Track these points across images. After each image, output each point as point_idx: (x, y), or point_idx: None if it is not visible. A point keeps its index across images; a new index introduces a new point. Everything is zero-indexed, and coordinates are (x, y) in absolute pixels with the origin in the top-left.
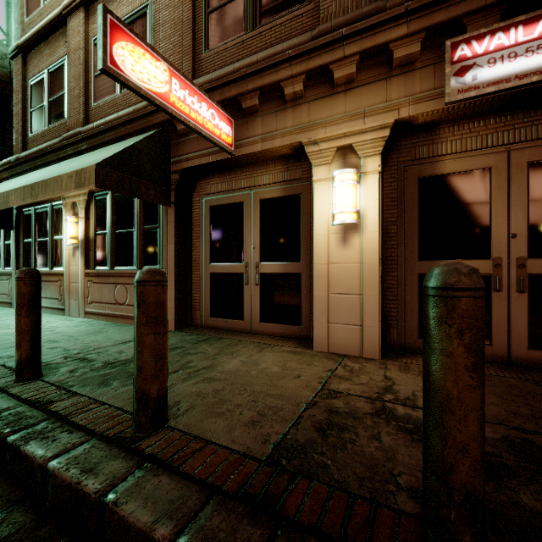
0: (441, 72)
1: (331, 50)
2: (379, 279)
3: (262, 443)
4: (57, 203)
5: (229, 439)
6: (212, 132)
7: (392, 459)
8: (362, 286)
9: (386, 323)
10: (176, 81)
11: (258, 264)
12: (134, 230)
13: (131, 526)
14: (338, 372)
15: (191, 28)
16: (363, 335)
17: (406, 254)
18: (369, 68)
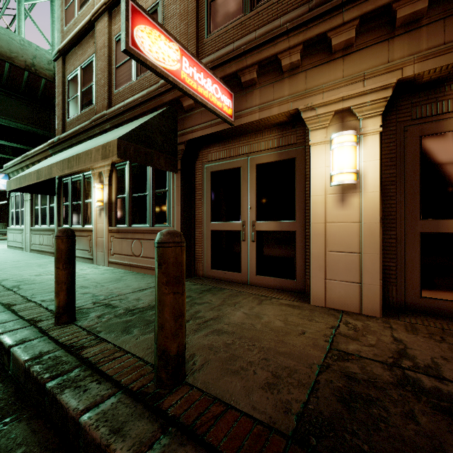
0: (452, 25)
1: (329, 18)
2: (380, 238)
3: (283, 412)
4: (87, 173)
5: (248, 405)
6: (216, 105)
7: (441, 450)
8: (361, 245)
9: (384, 281)
10: (186, 60)
11: (254, 223)
12: (147, 194)
13: None
14: (341, 329)
15: (195, 17)
16: (363, 293)
17: (406, 213)
18: (369, 31)
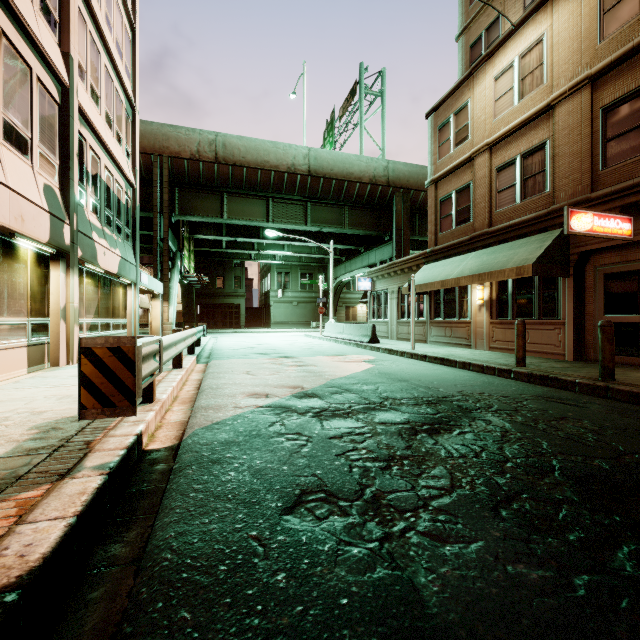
0: None
1: None
2: None
3: None
4: None
5: None
6: (617, 234)
7: None
8: None
9: None
10: (596, 218)
11: None
12: (533, 293)
13: (622, 390)
14: None
15: (589, 156)
16: None
17: None
18: None
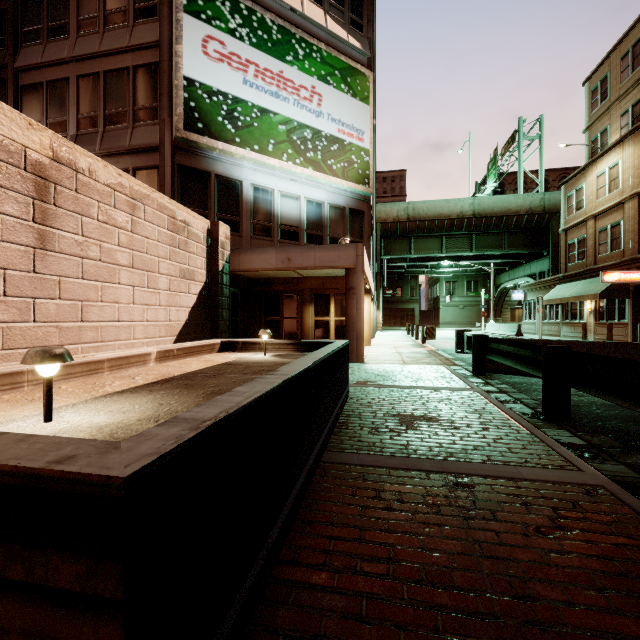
0: None
1: None
2: None
3: None
4: None
5: None
6: (639, 280)
7: None
8: None
9: None
10: (622, 274)
11: None
12: (615, 307)
13: None
14: None
15: (638, 234)
16: None
17: None
18: None
